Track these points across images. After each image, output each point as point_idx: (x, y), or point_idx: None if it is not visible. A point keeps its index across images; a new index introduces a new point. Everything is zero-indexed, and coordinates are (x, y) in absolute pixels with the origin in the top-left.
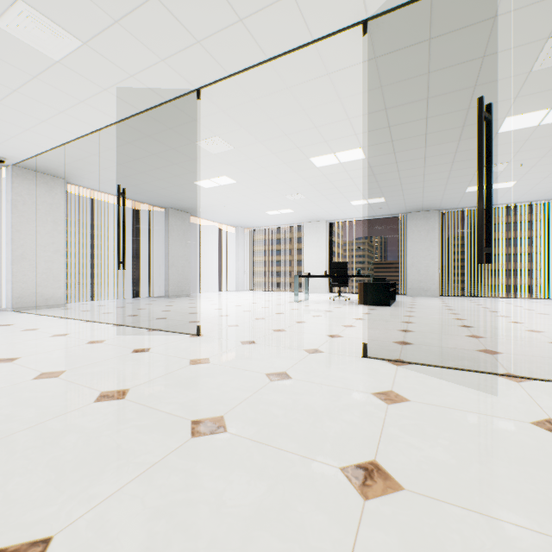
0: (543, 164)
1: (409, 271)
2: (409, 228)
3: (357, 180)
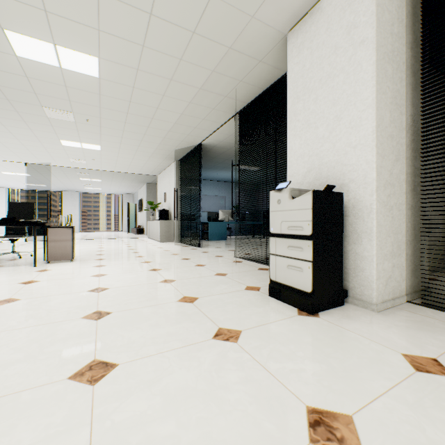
0: (105, 186)
1: (64, 220)
2: (64, 198)
3: (29, 179)
